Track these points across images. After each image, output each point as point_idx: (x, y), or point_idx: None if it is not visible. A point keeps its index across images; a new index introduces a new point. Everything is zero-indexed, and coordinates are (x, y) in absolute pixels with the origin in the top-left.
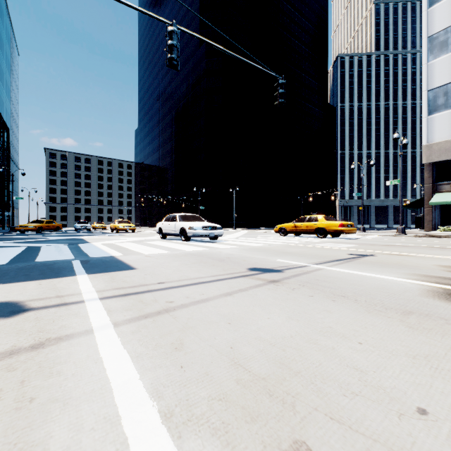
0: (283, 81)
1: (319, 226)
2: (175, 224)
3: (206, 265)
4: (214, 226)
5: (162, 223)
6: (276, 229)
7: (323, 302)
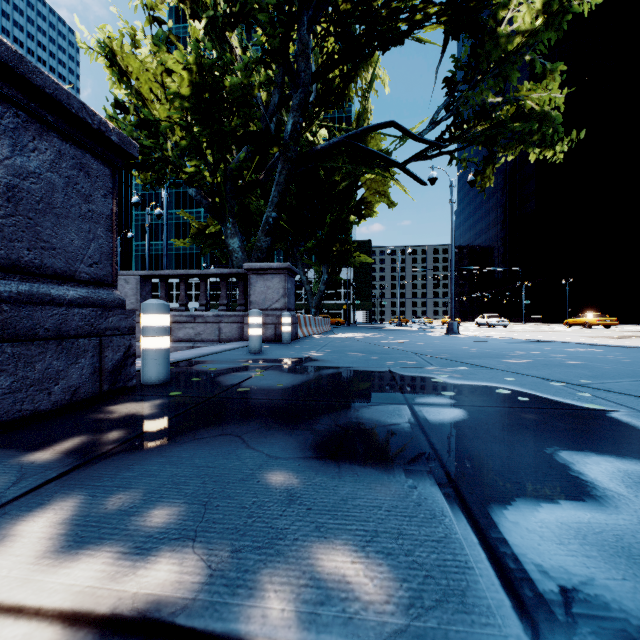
0: (520, 270)
1: (586, 321)
2: (484, 320)
3: (485, 329)
4: (503, 321)
5: (478, 319)
6: (564, 323)
7: (495, 330)
